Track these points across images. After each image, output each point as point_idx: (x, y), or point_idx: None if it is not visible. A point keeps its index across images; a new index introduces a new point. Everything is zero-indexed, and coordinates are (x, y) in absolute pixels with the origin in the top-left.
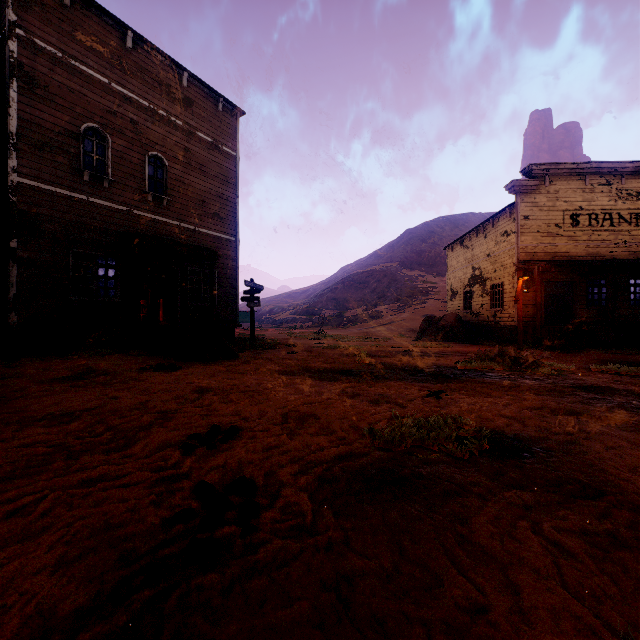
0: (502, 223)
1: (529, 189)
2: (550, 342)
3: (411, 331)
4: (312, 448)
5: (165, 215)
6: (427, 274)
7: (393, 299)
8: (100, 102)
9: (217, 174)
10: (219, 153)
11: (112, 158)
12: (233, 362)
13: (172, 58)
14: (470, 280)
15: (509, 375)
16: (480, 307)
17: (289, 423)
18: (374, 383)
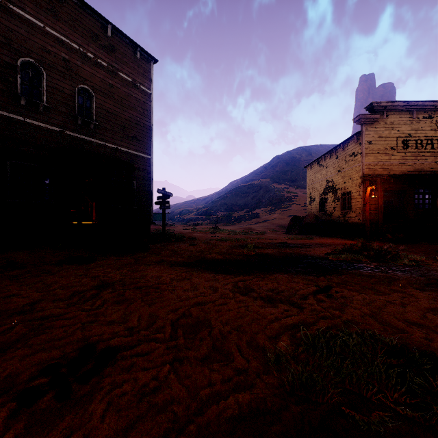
0: (350, 147)
1: (371, 121)
2: (391, 236)
3: (280, 227)
4: (201, 397)
5: (92, 136)
6: (290, 187)
7: (267, 204)
8: (36, 41)
9: (135, 106)
10: (137, 90)
11: (46, 88)
12: (143, 253)
13: (98, 12)
14: (325, 190)
15: (378, 266)
16: (333, 209)
17: (178, 337)
18: (263, 276)
